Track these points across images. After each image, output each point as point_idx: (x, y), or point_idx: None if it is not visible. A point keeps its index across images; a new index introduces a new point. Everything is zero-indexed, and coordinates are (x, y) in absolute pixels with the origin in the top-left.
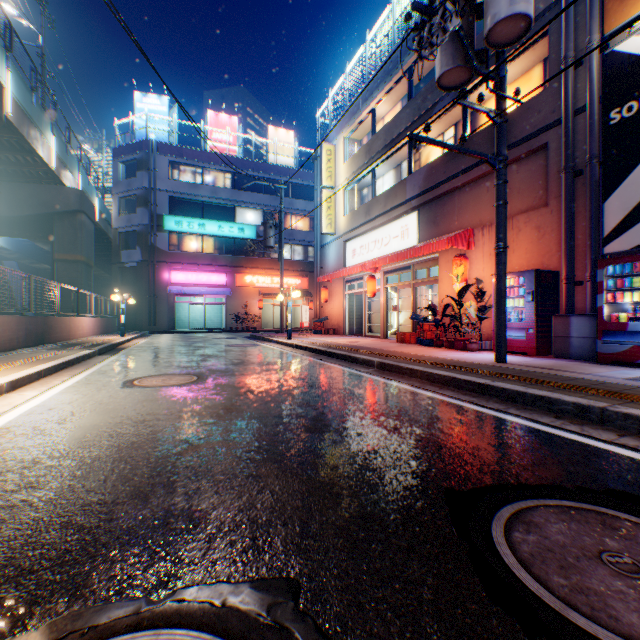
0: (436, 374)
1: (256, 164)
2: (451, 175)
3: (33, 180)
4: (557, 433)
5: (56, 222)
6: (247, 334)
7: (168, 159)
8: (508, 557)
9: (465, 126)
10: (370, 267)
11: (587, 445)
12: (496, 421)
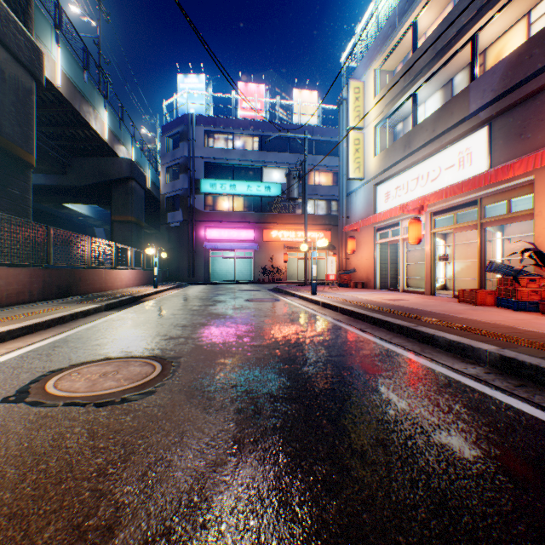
0: None
1: (281, 125)
2: None
3: (94, 154)
4: None
5: (112, 189)
6: (272, 286)
7: (204, 129)
8: None
9: None
10: (415, 206)
11: None
12: None
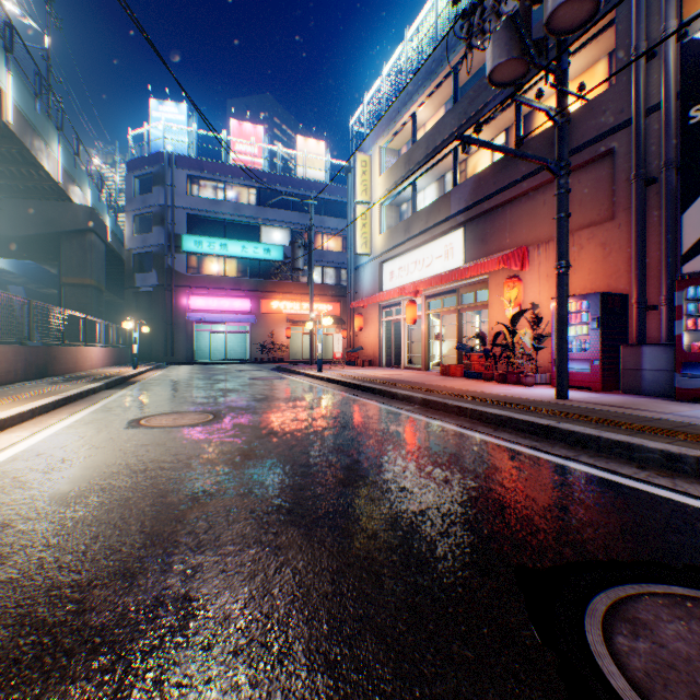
0: (489, 413)
1: (283, 178)
2: (502, 186)
3: (38, 196)
4: (644, 488)
5: (63, 242)
6: (273, 366)
7: (187, 173)
8: (616, 679)
9: (518, 131)
10: (410, 291)
11: (685, 505)
12: (567, 472)
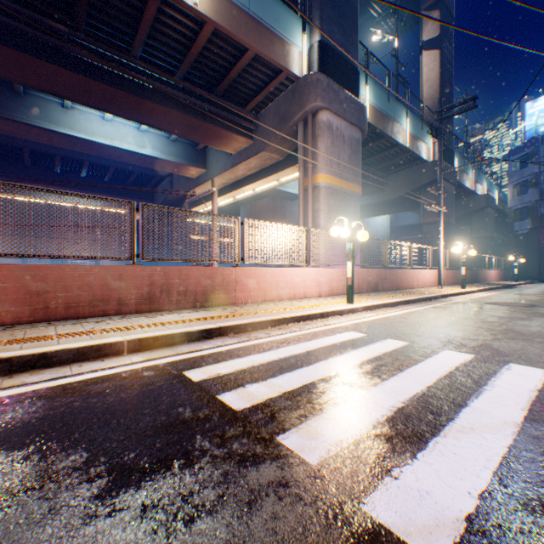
0: None
1: None
2: None
3: (459, 197)
4: None
5: (471, 216)
6: None
7: None
8: None
9: None
10: None
11: None
12: None
